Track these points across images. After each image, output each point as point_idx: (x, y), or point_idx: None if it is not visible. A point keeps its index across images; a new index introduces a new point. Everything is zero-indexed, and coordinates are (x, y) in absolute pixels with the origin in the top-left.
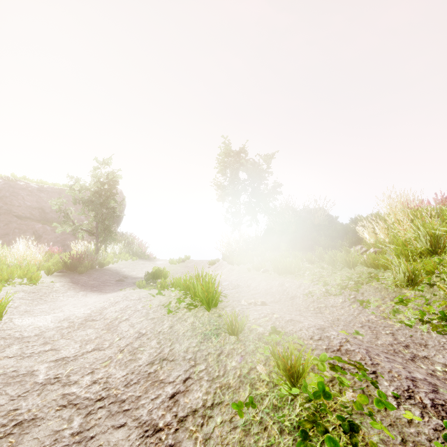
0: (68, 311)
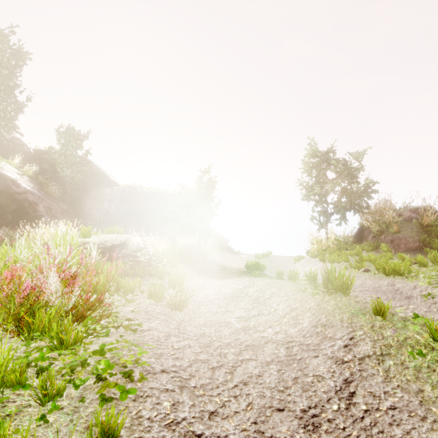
0: (214, 289)
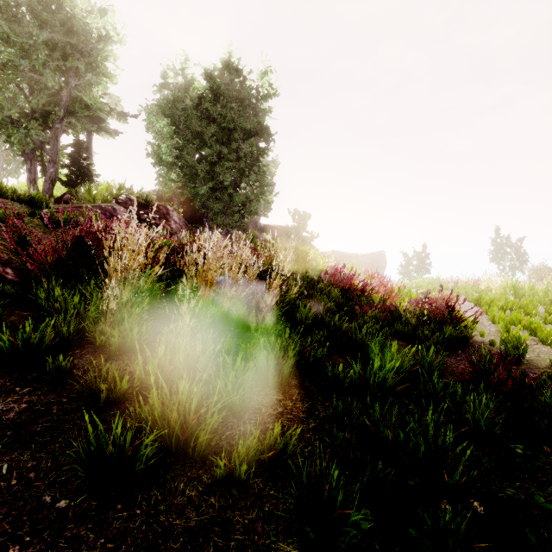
0: None
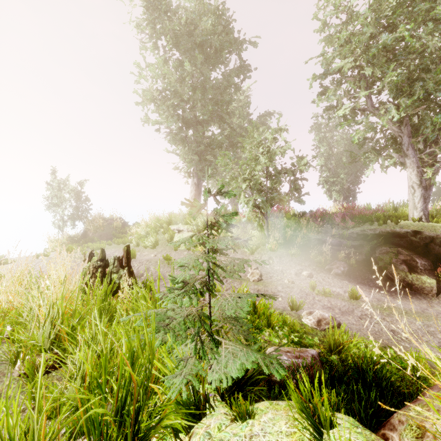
0: None
